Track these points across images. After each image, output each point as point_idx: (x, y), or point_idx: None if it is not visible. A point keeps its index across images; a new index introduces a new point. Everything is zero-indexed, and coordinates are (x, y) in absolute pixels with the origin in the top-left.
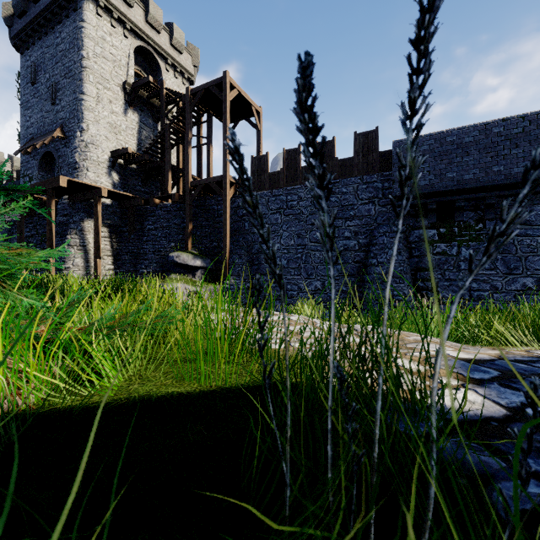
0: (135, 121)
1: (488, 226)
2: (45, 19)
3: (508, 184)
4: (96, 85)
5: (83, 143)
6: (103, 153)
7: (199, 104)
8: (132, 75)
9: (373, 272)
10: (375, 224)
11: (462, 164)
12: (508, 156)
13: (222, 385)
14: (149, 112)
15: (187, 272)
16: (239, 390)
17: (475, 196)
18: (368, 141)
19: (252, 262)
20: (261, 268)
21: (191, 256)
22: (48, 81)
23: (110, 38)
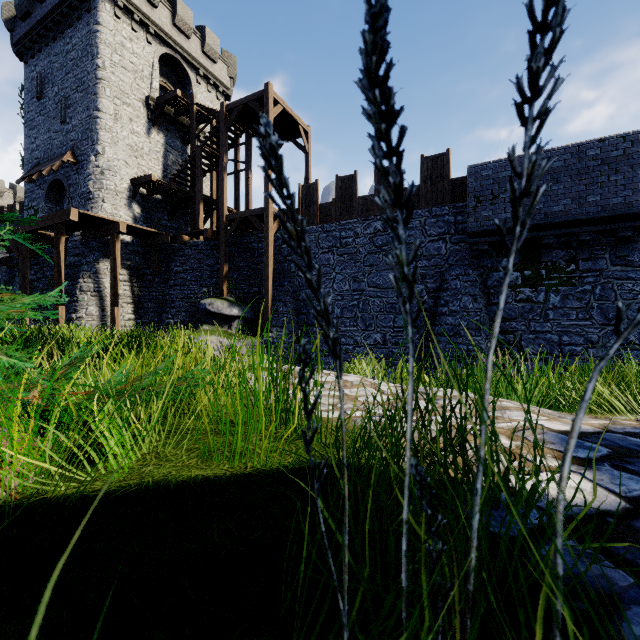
0: (160, 142)
1: (581, 268)
2: (54, 22)
3: (606, 217)
4: (114, 100)
5: (99, 169)
6: (122, 181)
7: (236, 122)
8: (157, 88)
9: (444, 322)
10: (447, 266)
11: (551, 193)
12: (606, 184)
13: (259, 466)
14: (177, 132)
15: (222, 323)
16: (281, 473)
17: (566, 231)
18: (437, 166)
19: (299, 311)
20: (309, 318)
21: (227, 303)
22: (57, 95)
23: (131, 44)
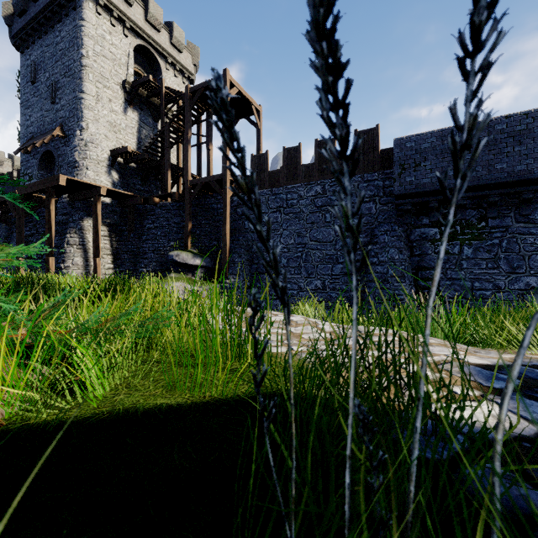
0: (135, 119)
1: (490, 224)
2: (45, 18)
3: (511, 182)
4: (96, 84)
5: (83, 142)
6: (102, 152)
7: (199, 102)
8: (132, 74)
9: (374, 271)
10: (376, 223)
11: (465, 161)
12: (511, 153)
13: (216, 395)
14: (149, 111)
15: (187, 271)
16: (235, 401)
17: (477, 194)
18: (369, 139)
19: (252, 261)
20: (261, 267)
21: (191, 254)
22: (48, 80)
23: (110, 37)
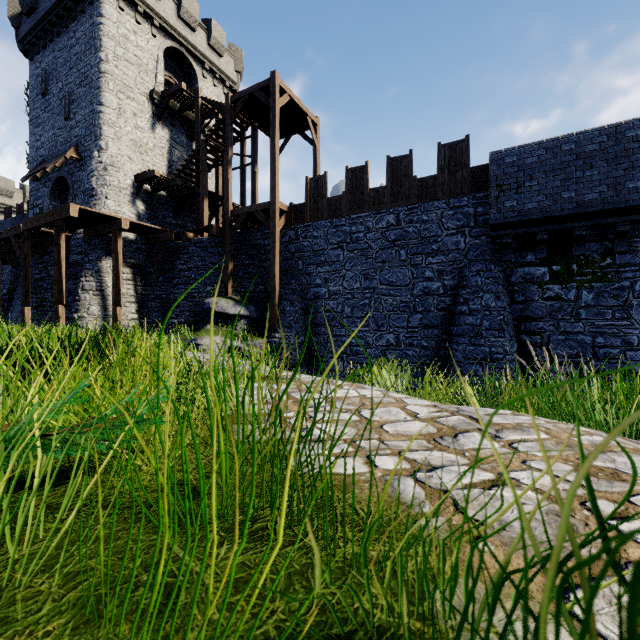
0: (165, 138)
1: (618, 262)
2: (58, 17)
3: None
4: (117, 94)
5: (102, 165)
6: (125, 178)
7: (242, 114)
8: (162, 82)
9: (463, 322)
10: (466, 261)
11: (584, 179)
12: None
13: None
14: (182, 128)
15: (227, 323)
16: None
17: (601, 221)
18: (456, 154)
19: (307, 310)
20: (318, 318)
21: (232, 302)
22: (61, 91)
23: (135, 37)
